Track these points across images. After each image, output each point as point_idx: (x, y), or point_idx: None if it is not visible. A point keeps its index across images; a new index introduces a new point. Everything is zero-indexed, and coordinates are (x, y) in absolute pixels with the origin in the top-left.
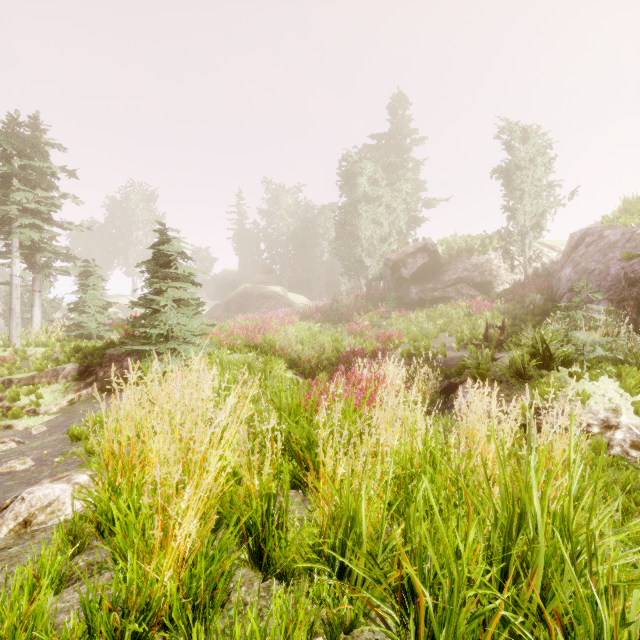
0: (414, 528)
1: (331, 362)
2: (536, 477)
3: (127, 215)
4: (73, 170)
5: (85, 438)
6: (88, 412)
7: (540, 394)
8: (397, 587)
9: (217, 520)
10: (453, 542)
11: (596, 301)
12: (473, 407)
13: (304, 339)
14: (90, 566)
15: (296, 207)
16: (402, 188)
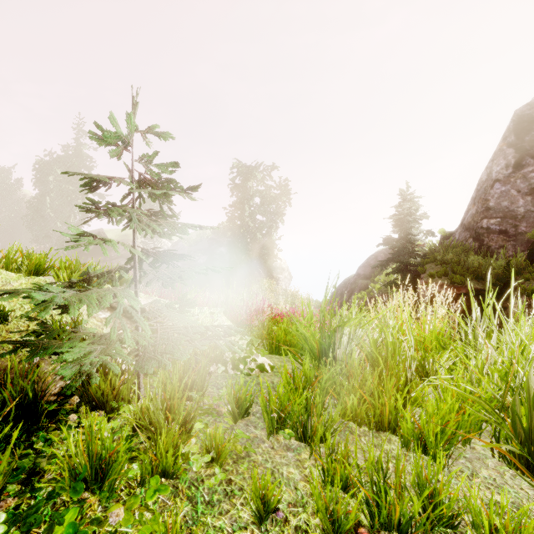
0: None
1: None
2: None
3: None
4: None
5: None
6: None
7: None
8: None
9: None
10: None
11: None
12: None
13: None
14: None
15: None
16: None
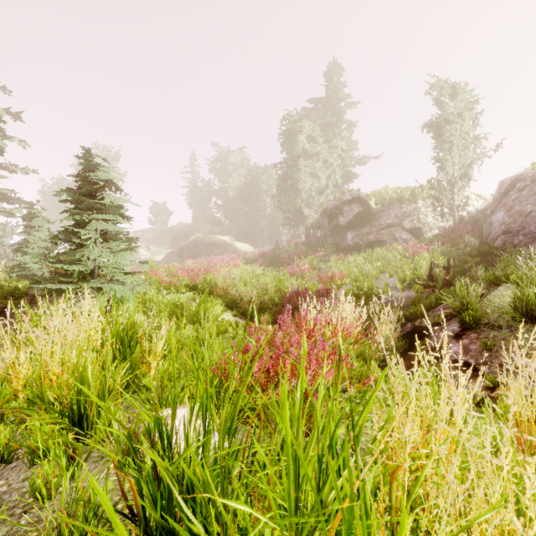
0: None
1: (274, 302)
2: None
3: None
4: (18, 113)
5: None
6: None
7: None
8: None
9: None
10: None
11: None
12: None
13: (247, 280)
14: None
15: (242, 167)
16: (338, 145)
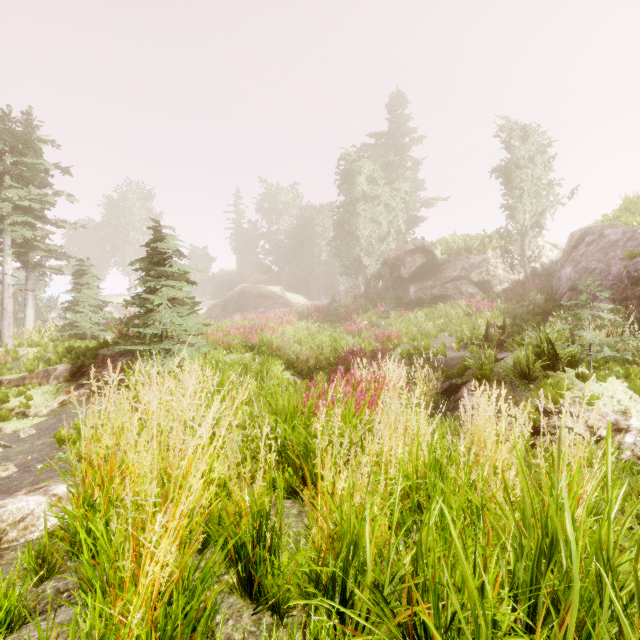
0: (427, 557)
1: (329, 362)
2: (568, 498)
3: (124, 214)
4: (67, 167)
5: (73, 442)
6: (64, 419)
7: (546, 396)
8: (406, 622)
9: (205, 537)
10: (479, 584)
11: (597, 300)
12: (480, 411)
13: (302, 339)
14: (58, 594)
15: (294, 206)
16: (401, 187)
